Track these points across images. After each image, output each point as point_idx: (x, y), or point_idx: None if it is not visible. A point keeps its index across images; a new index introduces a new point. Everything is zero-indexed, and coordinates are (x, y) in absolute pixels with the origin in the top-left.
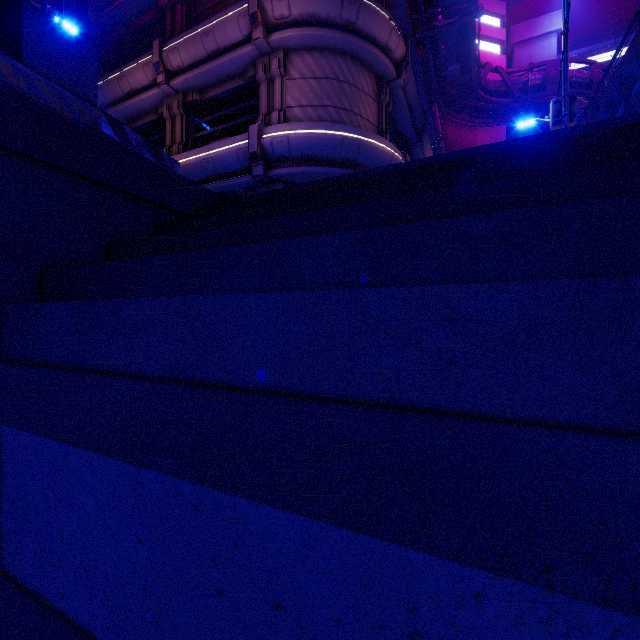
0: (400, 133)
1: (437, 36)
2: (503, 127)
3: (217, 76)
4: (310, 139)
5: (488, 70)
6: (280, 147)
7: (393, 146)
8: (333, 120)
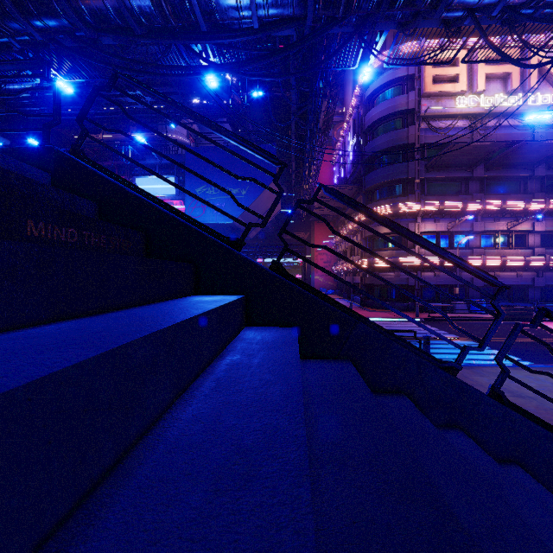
0: None
1: None
2: None
3: None
4: None
5: None
6: None
7: None
8: None
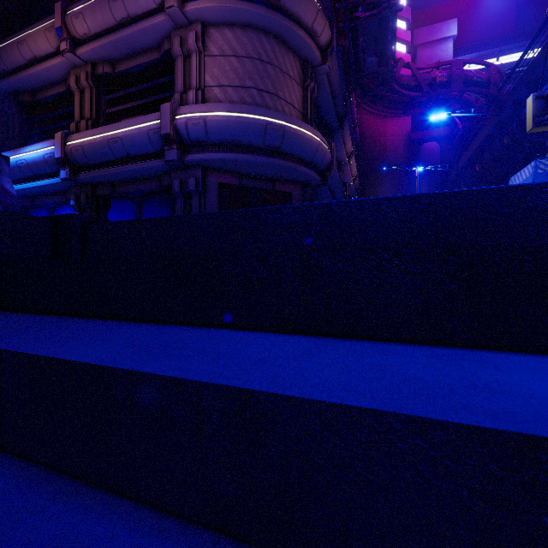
0: (323, 119)
1: (358, 28)
2: (408, 118)
3: (129, 47)
4: (230, 123)
5: (401, 65)
6: (196, 130)
7: (319, 134)
8: (256, 103)
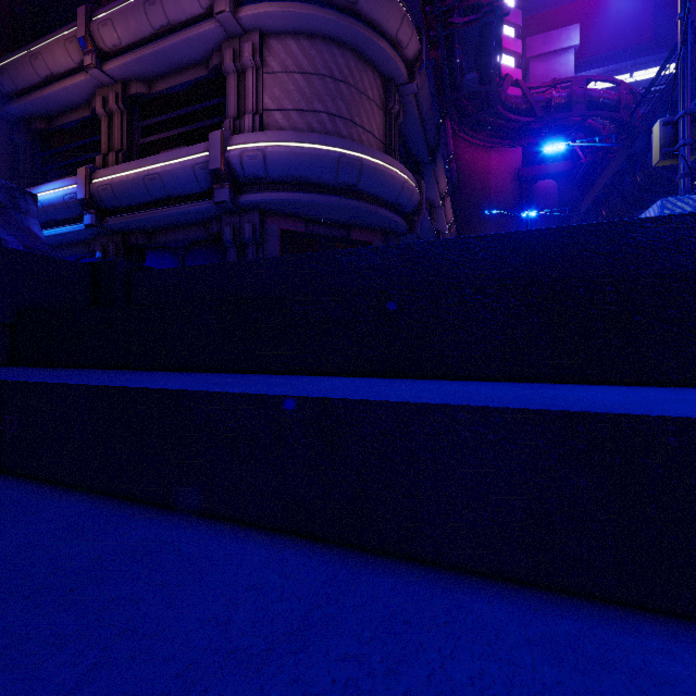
0: (410, 151)
1: (454, 36)
2: (518, 149)
3: (169, 62)
4: (294, 155)
5: (508, 83)
6: (253, 164)
7: (405, 169)
8: (327, 131)
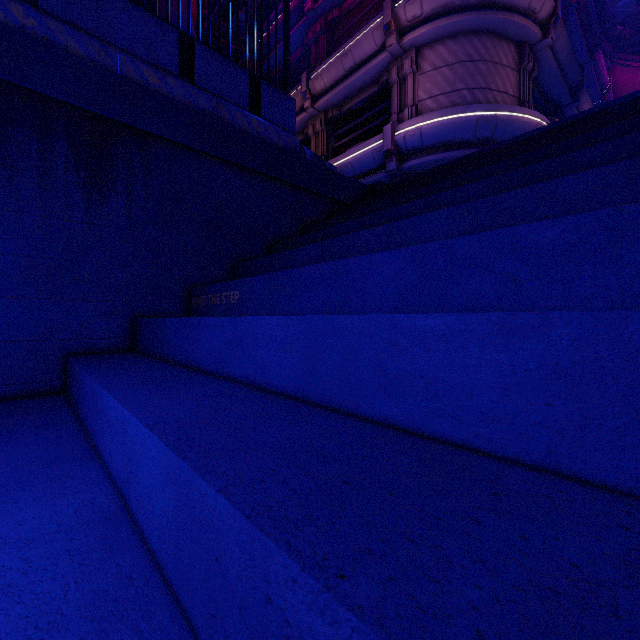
0: (548, 97)
1: None
2: None
3: (353, 89)
4: (442, 126)
5: None
6: (412, 140)
7: (537, 114)
8: (467, 102)
